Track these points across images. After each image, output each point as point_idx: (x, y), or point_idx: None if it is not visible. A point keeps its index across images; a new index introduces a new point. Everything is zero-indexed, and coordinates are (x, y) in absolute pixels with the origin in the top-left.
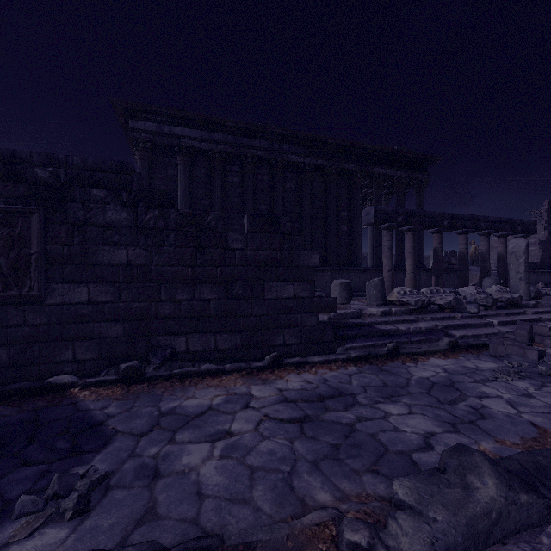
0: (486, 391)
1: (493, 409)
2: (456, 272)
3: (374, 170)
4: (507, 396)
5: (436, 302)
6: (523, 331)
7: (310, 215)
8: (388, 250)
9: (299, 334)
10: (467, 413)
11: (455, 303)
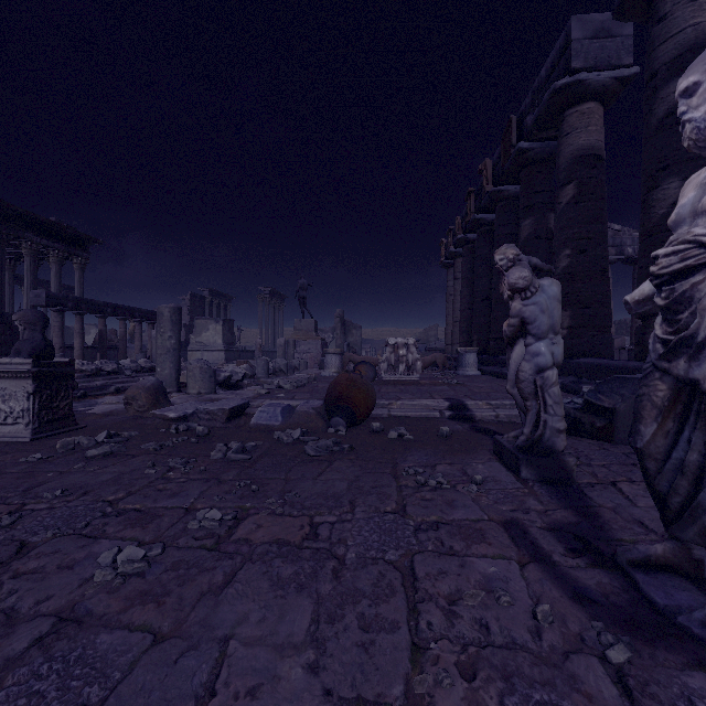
0: None
1: None
2: (117, 349)
3: (26, 235)
4: None
5: (106, 370)
6: None
7: None
8: (60, 331)
9: None
10: None
11: (119, 369)
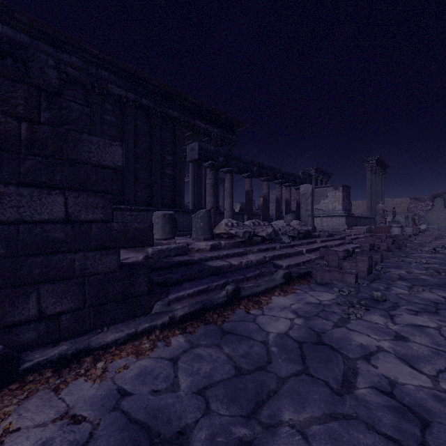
0: (362, 341)
1: (407, 385)
2: (255, 216)
3: (195, 122)
4: (386, 345)
5: (259, 234)
6: (335, 257)
7: (134, 154)
8: (211, 188)
9: (78, 291)
10: (395, 416)
11: (274, 234)
